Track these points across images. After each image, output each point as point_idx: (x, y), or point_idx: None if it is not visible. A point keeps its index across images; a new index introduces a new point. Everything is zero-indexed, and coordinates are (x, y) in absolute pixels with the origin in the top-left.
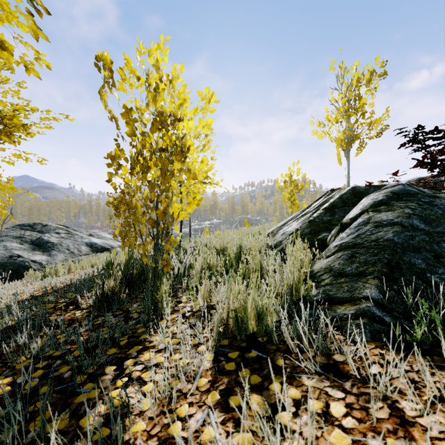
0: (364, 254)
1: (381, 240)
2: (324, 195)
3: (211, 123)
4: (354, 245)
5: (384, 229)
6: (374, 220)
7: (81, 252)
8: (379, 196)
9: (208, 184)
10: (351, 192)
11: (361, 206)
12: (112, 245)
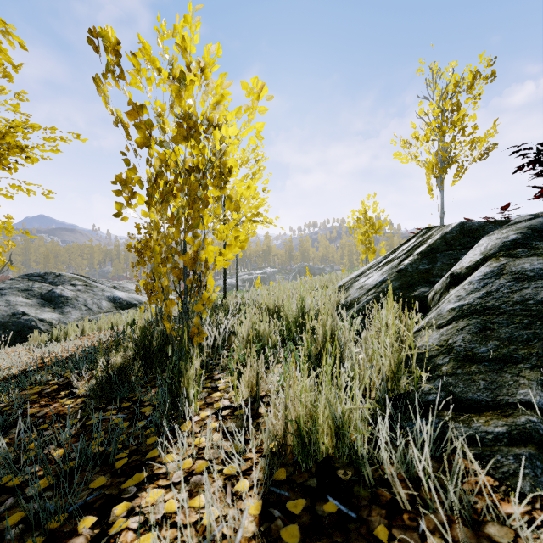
0: (506, 325)
1: (531, 303)
2: (416, 234)
3: (261, 129)
4: (484, 309)
5: (531, 284)
6: (510, 270)
7: (102, 308)
8: (510, 234)
9: (259, 223)
10: (459, 230)
11: (482, 248)
12: (140, 299)
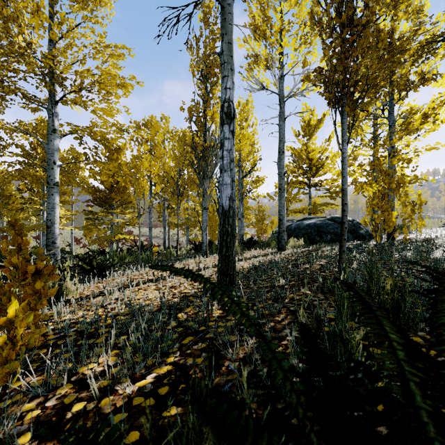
0: None
1: None
2: None
3: None
4: None
5: None
6: None
7: None
8: None
9: None
10: None
11: None
12: None
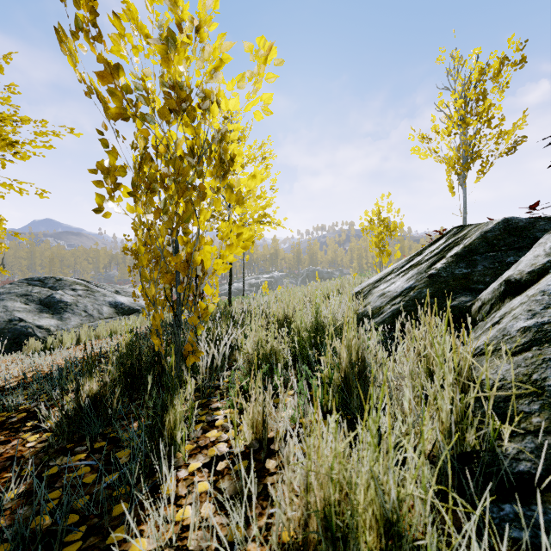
0: None
1: None
2: (445, 234)
3: (269, 101)
4: None
5: None
6: None
7: (102, 314)
8: None
9: (266, 225)
10: (502, 228)
11: (547, 248)
12: (143, 305)
